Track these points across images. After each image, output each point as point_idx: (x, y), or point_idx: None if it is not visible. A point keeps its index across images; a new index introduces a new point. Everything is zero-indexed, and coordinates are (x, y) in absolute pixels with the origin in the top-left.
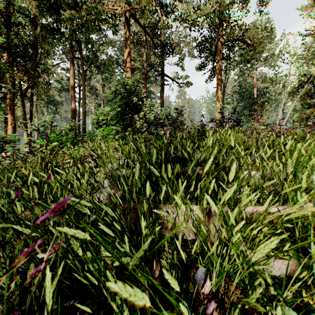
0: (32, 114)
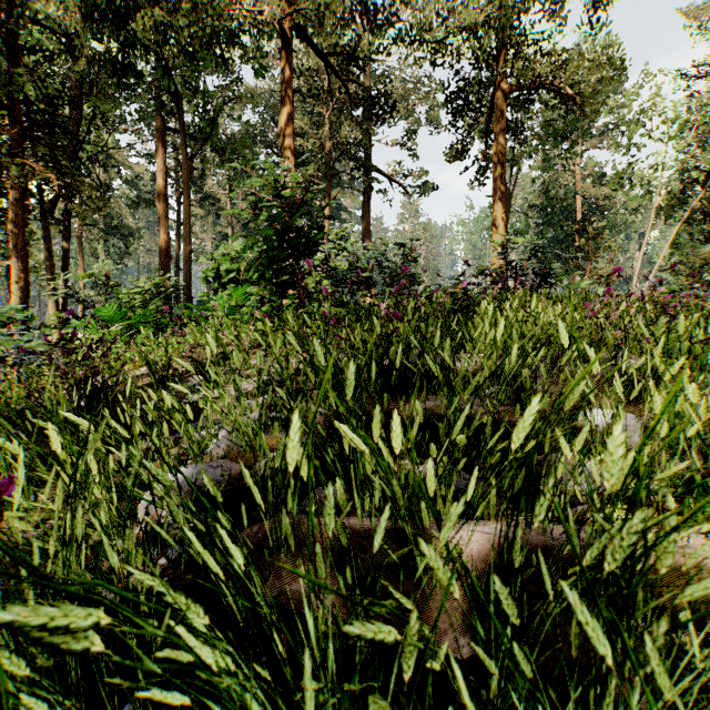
0: (67, 259)
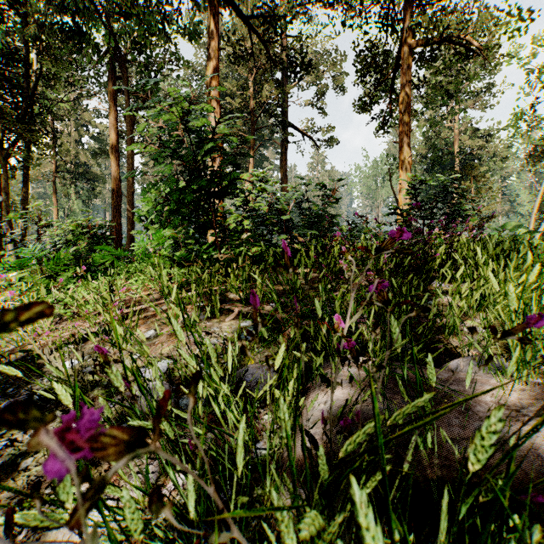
0: (25, 200)
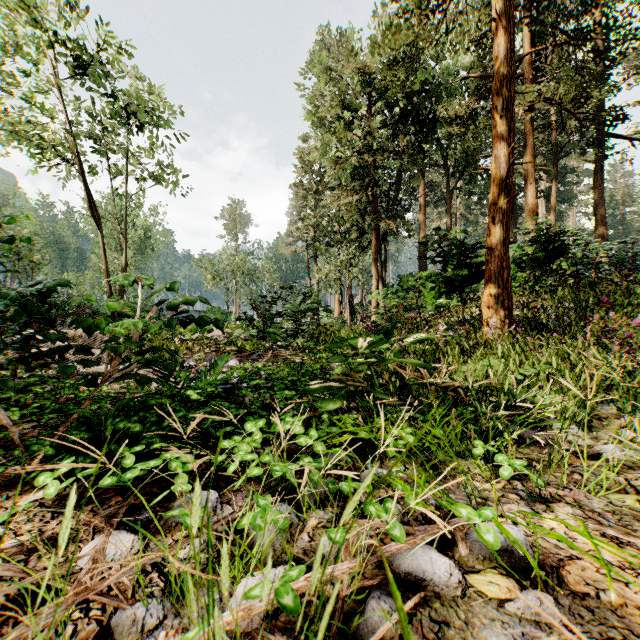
0: (385, 262)
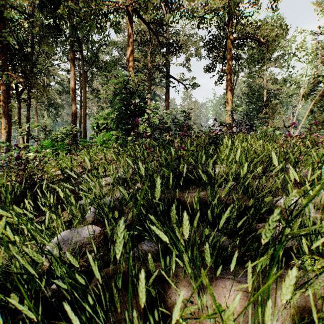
0: (28, 118)
